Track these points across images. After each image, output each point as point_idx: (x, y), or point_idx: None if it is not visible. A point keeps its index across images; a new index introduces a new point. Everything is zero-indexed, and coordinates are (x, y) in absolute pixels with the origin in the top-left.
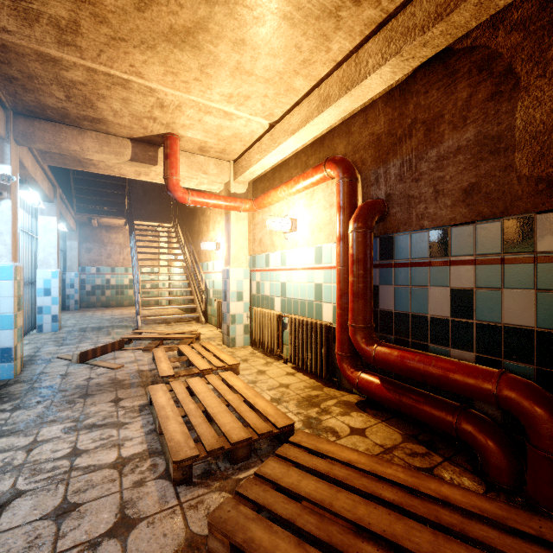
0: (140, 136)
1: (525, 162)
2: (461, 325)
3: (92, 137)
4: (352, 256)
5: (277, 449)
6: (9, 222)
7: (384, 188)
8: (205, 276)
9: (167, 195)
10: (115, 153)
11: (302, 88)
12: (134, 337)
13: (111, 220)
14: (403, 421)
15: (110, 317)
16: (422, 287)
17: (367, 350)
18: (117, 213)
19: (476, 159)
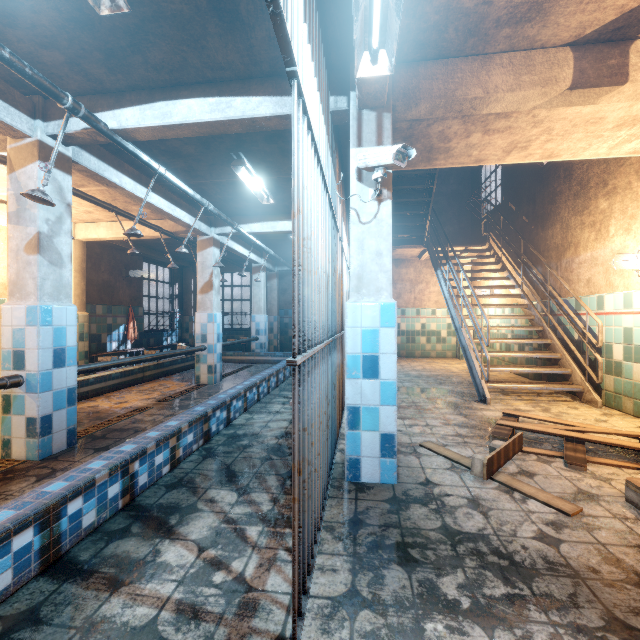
0: (600, 26)
1: None
2: None
3: (501, 66)
4: None
5: None
6: (388, 236)
7: None
8: (589, 319)
9: (474, 207)
10: (541, 82)
11: None
12: (523, 427)
13: (405, 251)
14: None
15: (416, 373)
16: None
17: None
18: (408, 243)
19: None
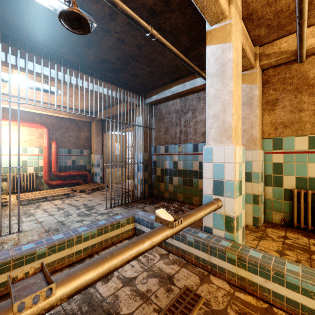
0: None
1: (82, 142)
2: (74, 166)
3: None
4: (56, 153)
5: (75, 188)
6: None
7: (55, 137)
8: None
9: None
10: None
11: (36, 99)
12: None
13: None
14: (63, 188)
15: None
16: (66, 160)
17: (61, 174)
18: None
19: (76, 138)
